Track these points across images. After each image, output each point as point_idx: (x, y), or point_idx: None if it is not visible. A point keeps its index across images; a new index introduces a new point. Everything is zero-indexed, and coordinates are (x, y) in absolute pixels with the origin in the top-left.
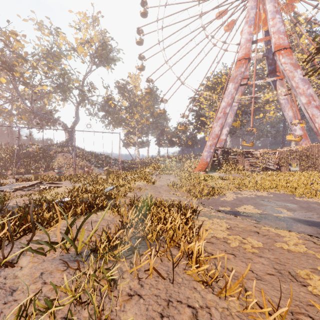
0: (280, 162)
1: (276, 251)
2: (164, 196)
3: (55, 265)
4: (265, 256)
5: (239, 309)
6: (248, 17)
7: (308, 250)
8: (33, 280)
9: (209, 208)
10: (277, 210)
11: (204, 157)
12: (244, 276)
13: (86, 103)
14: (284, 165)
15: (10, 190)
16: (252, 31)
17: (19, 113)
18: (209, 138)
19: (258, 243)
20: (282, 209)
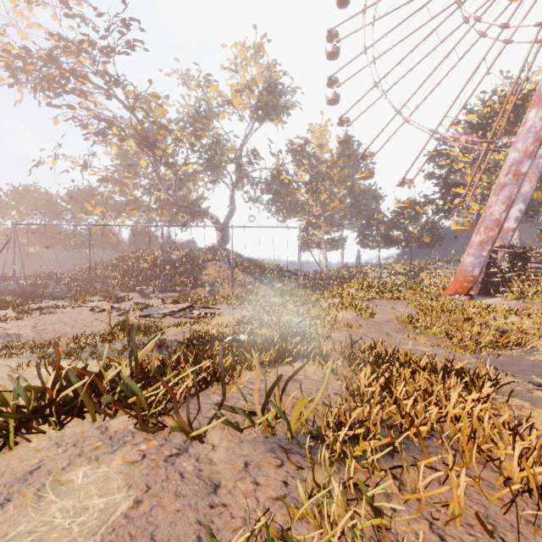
0: None
1: None
2: (402, 343)
3: (261, 453)
4: None
5: None
6: None
7: None
8: (238, 473)
9: (513, 377)
10: None
11: (465, 266)
12: None
13: (244, 183)
14: None
15: (158, 316)
16: None
17: (160, 206)
18: (477, 229)
19: None
20: None
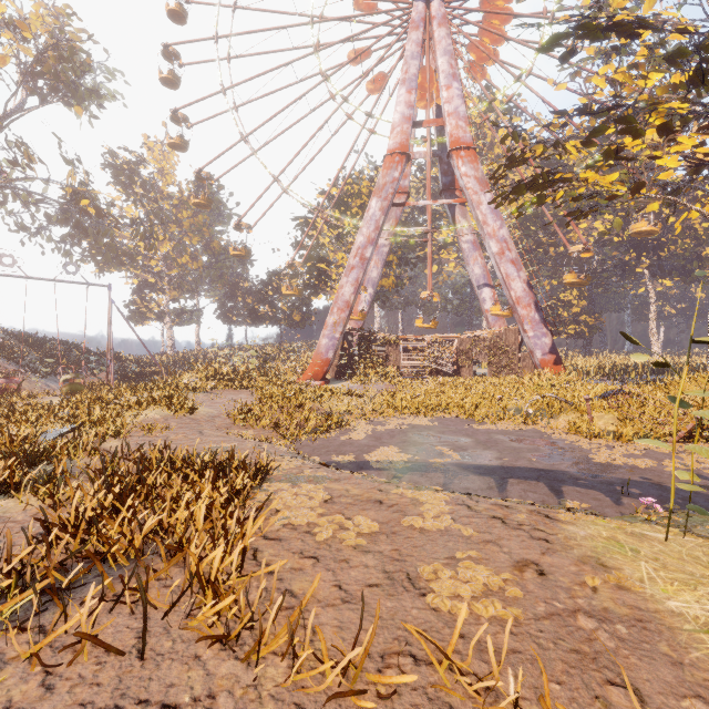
0: (460, 359)
1: (400, 535)
2: (208, 442)
3: None
4: (376, 550)
5: (282, 679)
6: (406, 73)
7: (453, 524)
8: None
9: (306, 460)
10: (438, 452)
11: (321, 349)
12: (305, 603)
13: (6, 195)
14: (466, 364)
15: None
16: (413, 101)
17: None
18: (332, 309)
19: (372, 525)
20: (446, 449)
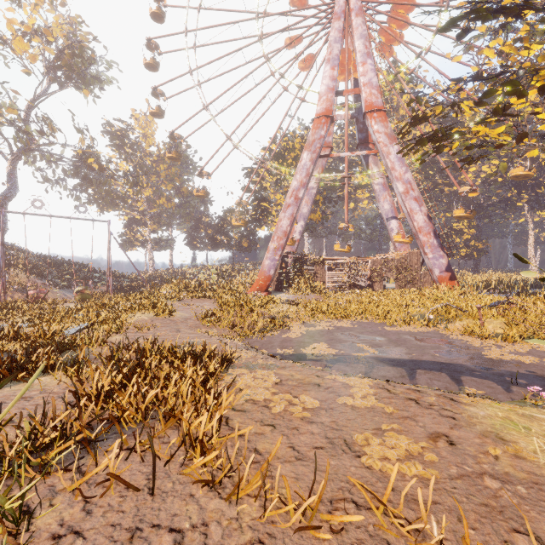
0: (373, 276)
1: (336, 410)
2: (185, 338)
3: None
4: (318, 421)
5: (256, 514)
6: (330, 54)
7: (377, 403)
8: None
9: (258, 352)
10: (359, 348)
11: (265, 268)
12: (270, 459)
13: (35, 156)
14: (377, 280)
15: None
16: (336, 75)
17: None
18: (273, 237)
19: (314, 402)
20: (365, 346)
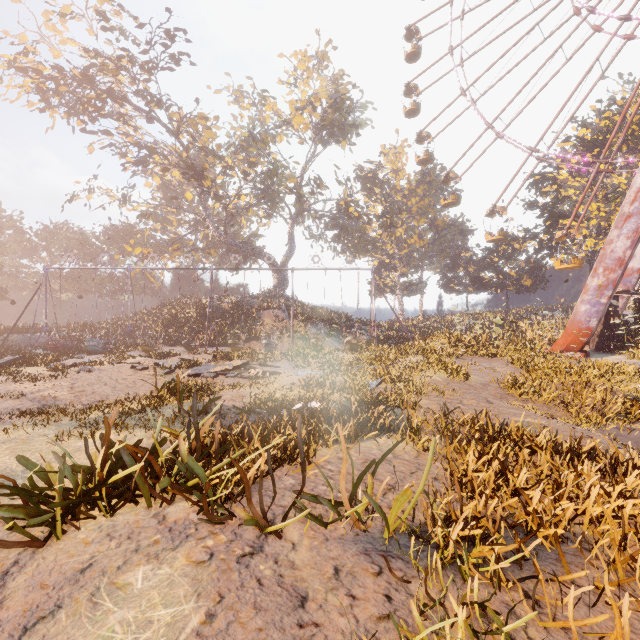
0: None
1: None
2: (508, 414)
3: (353, 556)
4: None
5: None
6: None
7: None
8: (327, 582)
9: None
10: None
11: (579, 316)
12: None
13: (304, 217)
14: None
15: (209, 375)
16: None
17: (207, 245)
18: (594, 270)
19: None
20: None
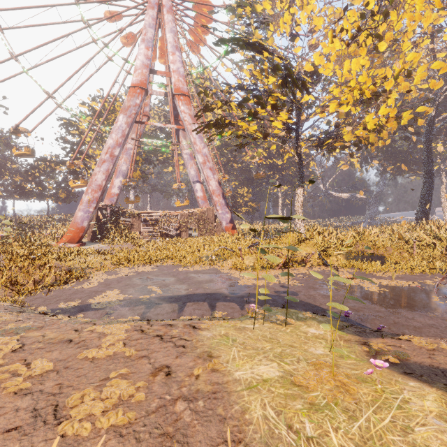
0: (181, 226)
1: (71, 368)
2: None
3: None
4: (38, 389)
5: None
6: (145, 35)
7: (122, 348)
8: None
9: (25, 312)
10: (148, 290)
11: (77, 219)
12: None
13: None
14: (184, 230)
15: None
16: (150, 55)
17: None
18: (87, 190)
19: (47, 365)
20: (154, 287)
